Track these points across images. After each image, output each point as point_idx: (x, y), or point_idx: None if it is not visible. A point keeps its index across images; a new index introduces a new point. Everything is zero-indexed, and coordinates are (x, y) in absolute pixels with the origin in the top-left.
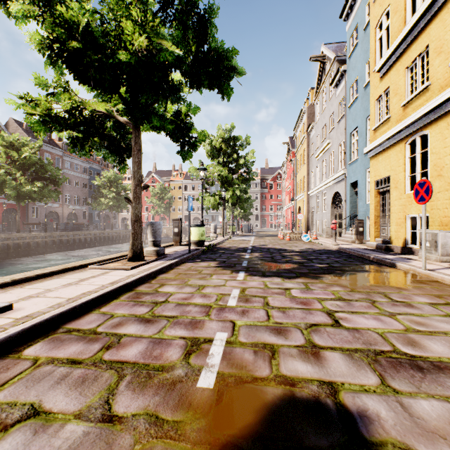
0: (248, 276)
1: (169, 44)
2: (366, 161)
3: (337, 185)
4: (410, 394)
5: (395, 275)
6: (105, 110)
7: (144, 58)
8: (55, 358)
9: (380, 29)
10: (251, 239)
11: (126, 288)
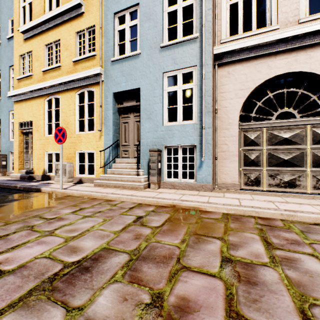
0: None
1: None
2: (10, 104)
3: None
4: (90, 300)
5: (43, 197)
6: None
7: None
8: None
9: (23, 0)
10: None
11: None
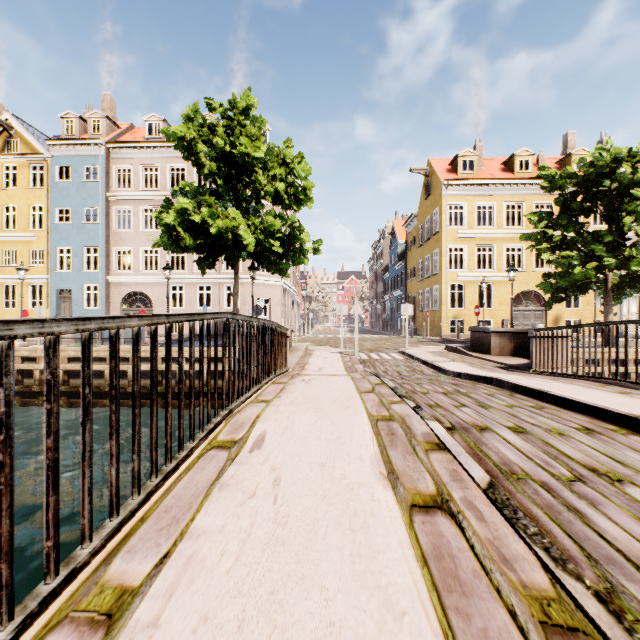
0: None
1: None
2: None
3: None
4: None
5: None
6: None
7: None
8: None
9: None
10: None
11: None
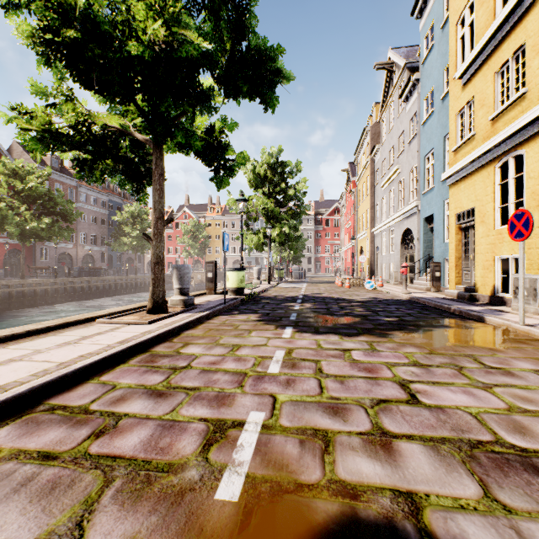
0: (297, 333)
1: (194, 35)
2: (444, 190)
3: (407, 220)
4: (529, 514)
5: (485, 332)
6: (118, 124)
7: (163, 54)
8: (23, 451)
9: (461, 27)
10: (302, 286)
11: (139, 349)
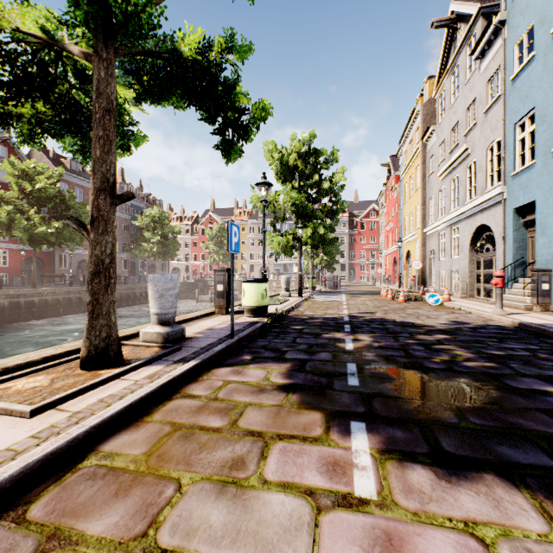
0: (389, 465)
1: None
2: None
3: (482, 214)
4: None
5: None
6: (38, 27)
7: None
8: None
9: None
10: (341, 299)
11: None
